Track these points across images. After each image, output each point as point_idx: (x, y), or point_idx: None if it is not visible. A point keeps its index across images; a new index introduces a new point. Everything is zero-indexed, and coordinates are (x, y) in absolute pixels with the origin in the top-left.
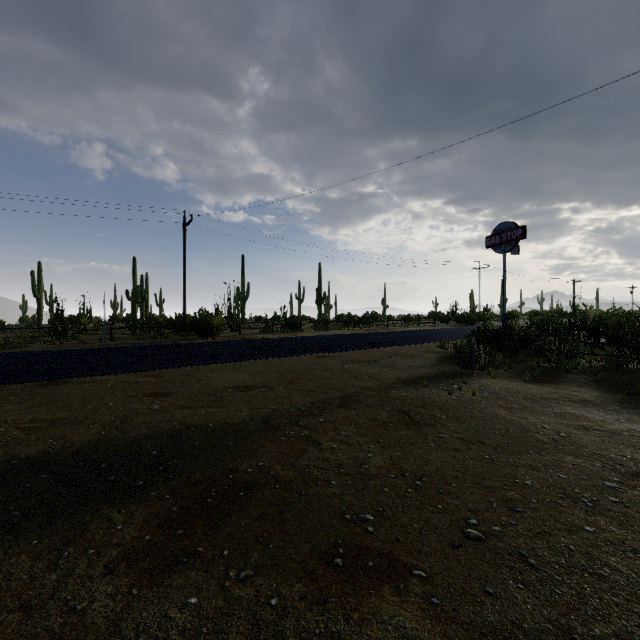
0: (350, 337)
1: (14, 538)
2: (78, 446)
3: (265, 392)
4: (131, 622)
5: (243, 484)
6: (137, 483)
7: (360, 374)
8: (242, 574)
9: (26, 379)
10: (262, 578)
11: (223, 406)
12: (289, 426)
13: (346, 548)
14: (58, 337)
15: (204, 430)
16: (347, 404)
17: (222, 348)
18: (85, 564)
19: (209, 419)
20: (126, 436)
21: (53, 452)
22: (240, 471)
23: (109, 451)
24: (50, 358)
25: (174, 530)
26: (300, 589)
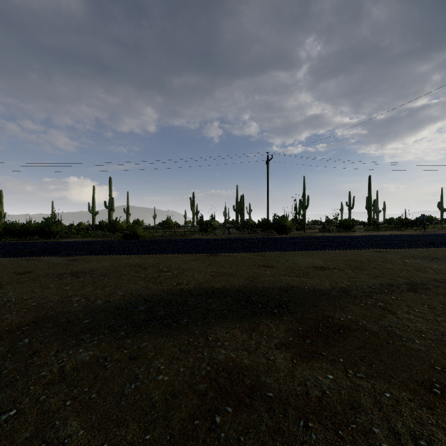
0: (404, 237)
1: (229, 321)
2: (237, 287)
3: (337, 272)
4: (299, 373)
5: (340, 326)
6: (274, 311)
7: (423, 268)
8: (358, 374)
9: (201, 252)
10: (373, 380)
11: (310, 278)
12: (364, 297)
13: (441, 385)
14: (204, 232)
15: (302, 290)
16: (415, 290)
17: (295, 241)
18: (265, 341)
19: (303, 284)
20: (259, 286)
21: (227, 288)
22: (335, 318)
23: (253, 292)
24: (205, 242)
25: (304, 339)
26: (407, 395)
